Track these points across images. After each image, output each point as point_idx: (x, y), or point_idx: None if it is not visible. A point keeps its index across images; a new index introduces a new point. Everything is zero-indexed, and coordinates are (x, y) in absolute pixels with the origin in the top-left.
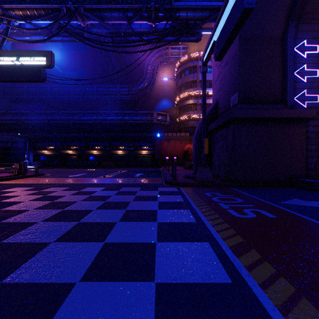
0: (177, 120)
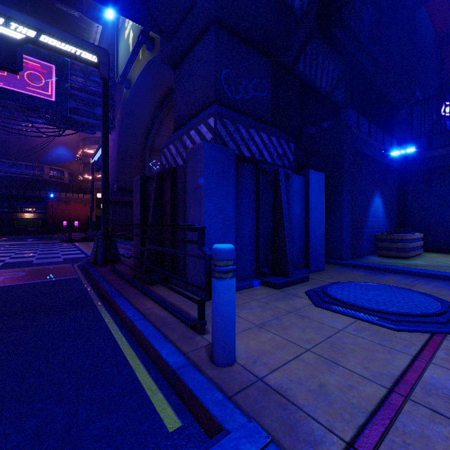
0: (79, 178)
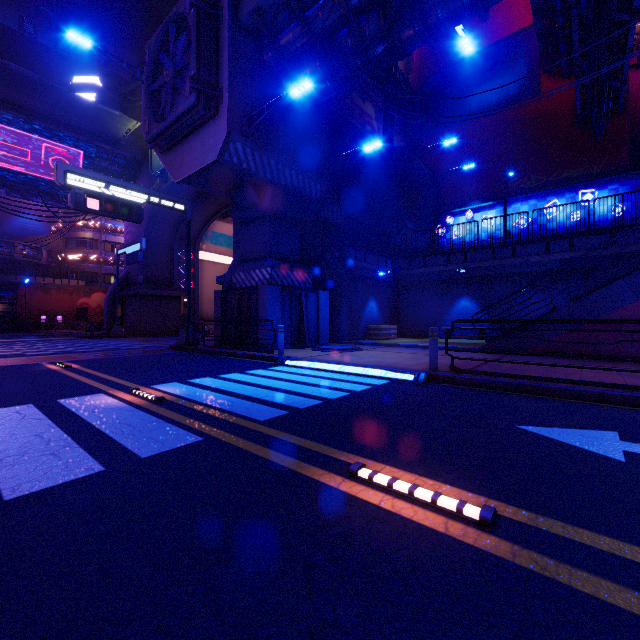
0: (60, 258)
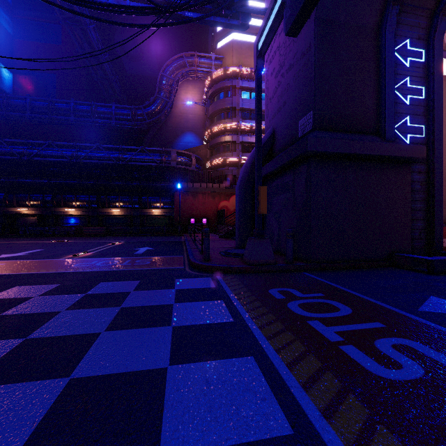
0: (207, 165)
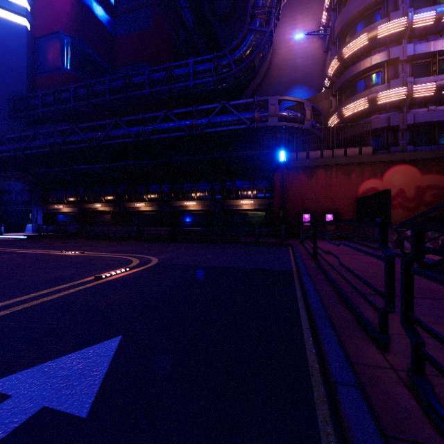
0: (331, 123)
